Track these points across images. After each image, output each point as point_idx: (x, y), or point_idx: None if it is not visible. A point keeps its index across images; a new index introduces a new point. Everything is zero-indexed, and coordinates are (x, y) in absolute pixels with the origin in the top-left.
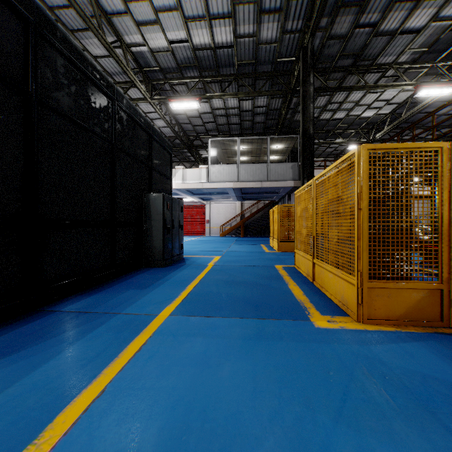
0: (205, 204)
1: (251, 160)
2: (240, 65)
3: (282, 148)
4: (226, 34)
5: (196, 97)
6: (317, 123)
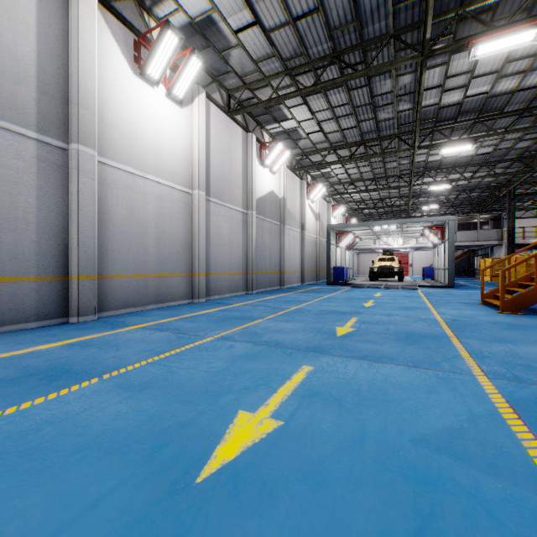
0: (408, 252)
1: (457, 222)
2: (466, 187)
3: (486, 217)
4: (464, 182)
5: (437, 202)
6: (516, 197)
